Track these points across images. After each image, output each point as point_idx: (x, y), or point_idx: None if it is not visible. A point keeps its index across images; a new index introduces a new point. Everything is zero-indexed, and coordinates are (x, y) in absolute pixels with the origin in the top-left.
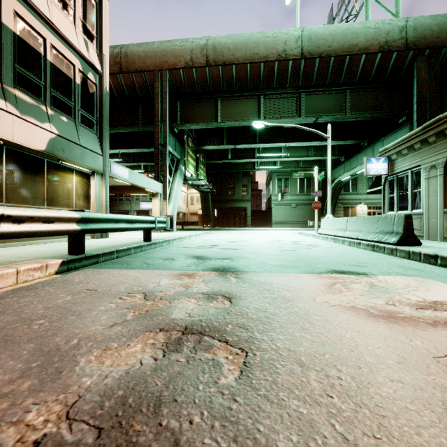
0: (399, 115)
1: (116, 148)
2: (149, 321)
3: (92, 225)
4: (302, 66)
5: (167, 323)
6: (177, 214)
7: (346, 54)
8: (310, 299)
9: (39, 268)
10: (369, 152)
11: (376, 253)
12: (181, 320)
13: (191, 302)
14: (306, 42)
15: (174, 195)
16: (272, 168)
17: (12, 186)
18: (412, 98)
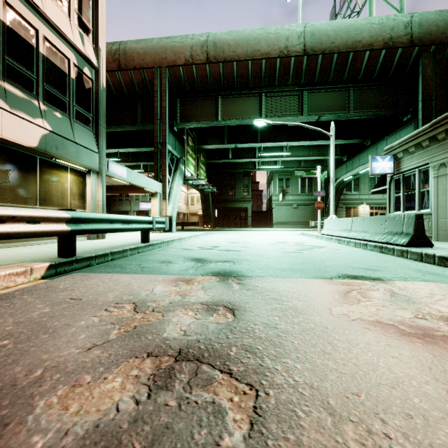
0: (404, 113)
1: (115, 147)
2: (136, 342)
3: (84, 226)
4: (304, 62)
5: (158, 344)
6: (177, 214)
7: (349, 50)
8: (325, 311)
9: (22, 273)
10: (372, 151)
11: (386, 255)
12: (175, 341)
13: (188, 314)
14: (309, 39)
15: (173, 195)
16: (273, 168)
17: (1, 185)
18: (417, 96)
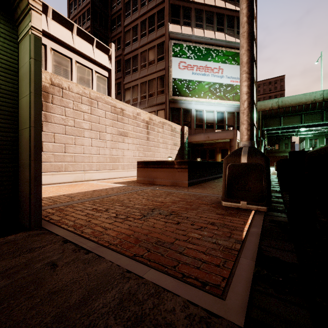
0: None
1: None
2: None
3: None
4: (323, 104)
5: None
6: None
7: None
8: None
9: None
10: None
11: None
12: None
13: None
14: (325, 95)
15: None
16: (305, 134)
17: None
18: None
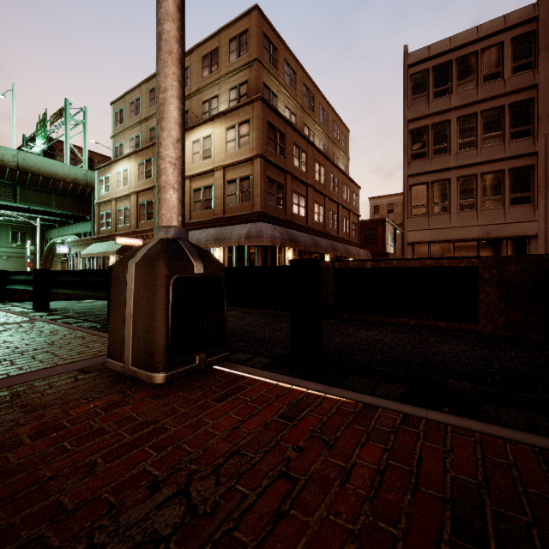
0: (87, 216)
1: None
2: None
3: None
4: (18, 173)
5: None
6: None
7: (51, 177)
8: None
9: None
10: (75, 228)
11: None
12: None
13: None
14: (22, 161)
15: None
16: None
17: None
18: (92, 211)
